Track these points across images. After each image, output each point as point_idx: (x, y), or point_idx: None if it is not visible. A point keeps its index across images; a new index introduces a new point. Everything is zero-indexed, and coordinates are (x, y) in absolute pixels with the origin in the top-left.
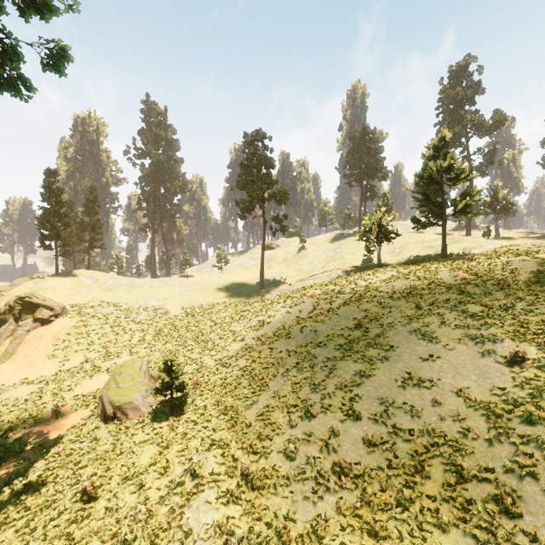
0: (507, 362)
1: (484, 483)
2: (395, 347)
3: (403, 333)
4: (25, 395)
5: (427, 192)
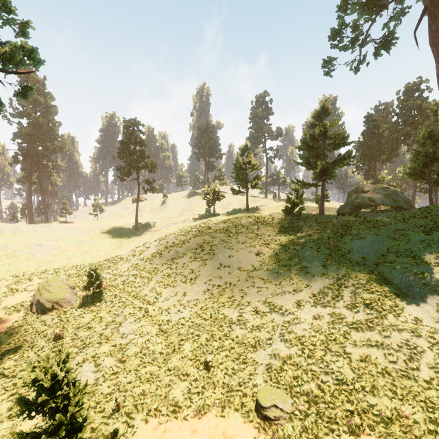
0: (257, 255)
1: (240, 294)
2: (216, 254)
3: (220, 248)
4: None
5: (238, 174)
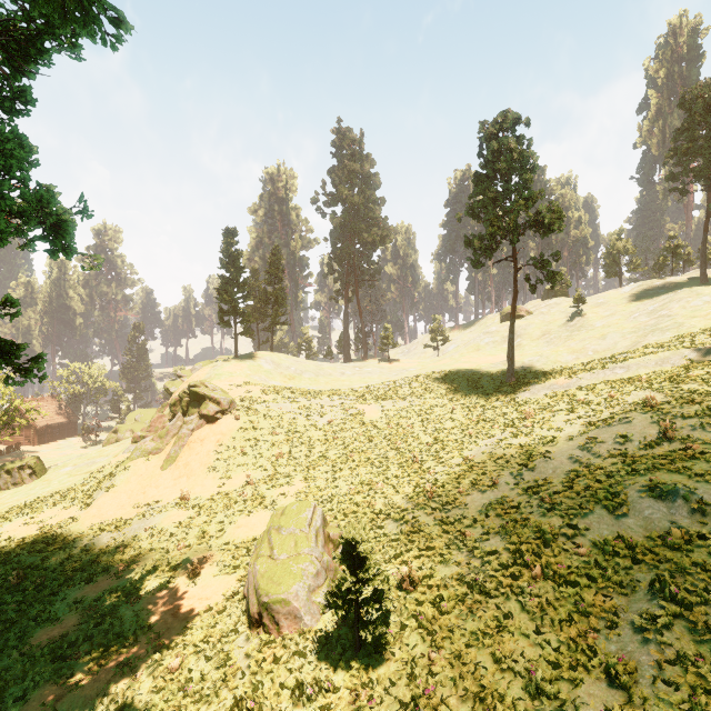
0: None
1: None
2: None
3: None
4: (172, 525)
5: None
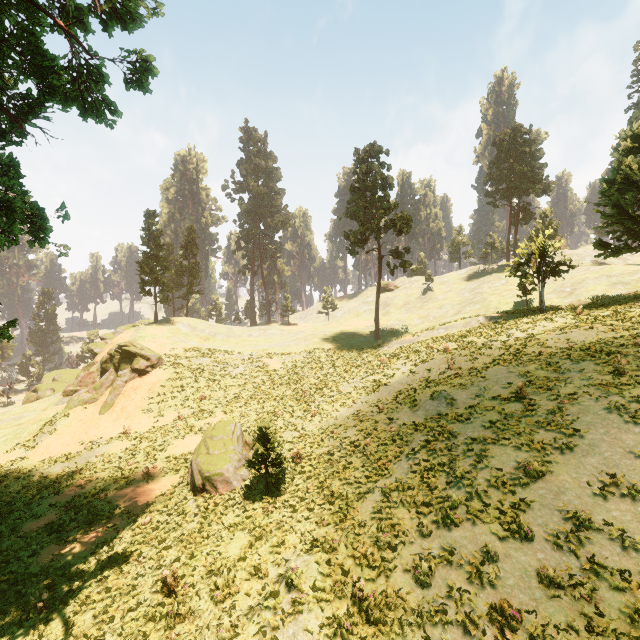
0: None
1: None
2: (583, 431)
3: (595, 410)
4: (119, 451)
5: (621, 202)
